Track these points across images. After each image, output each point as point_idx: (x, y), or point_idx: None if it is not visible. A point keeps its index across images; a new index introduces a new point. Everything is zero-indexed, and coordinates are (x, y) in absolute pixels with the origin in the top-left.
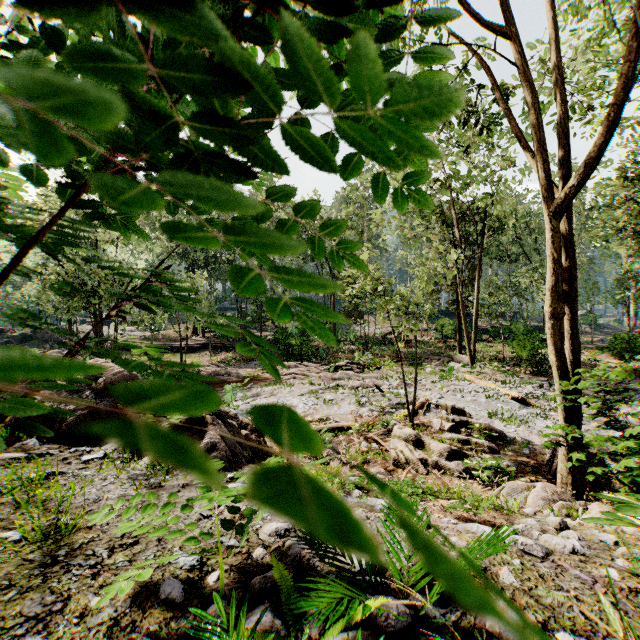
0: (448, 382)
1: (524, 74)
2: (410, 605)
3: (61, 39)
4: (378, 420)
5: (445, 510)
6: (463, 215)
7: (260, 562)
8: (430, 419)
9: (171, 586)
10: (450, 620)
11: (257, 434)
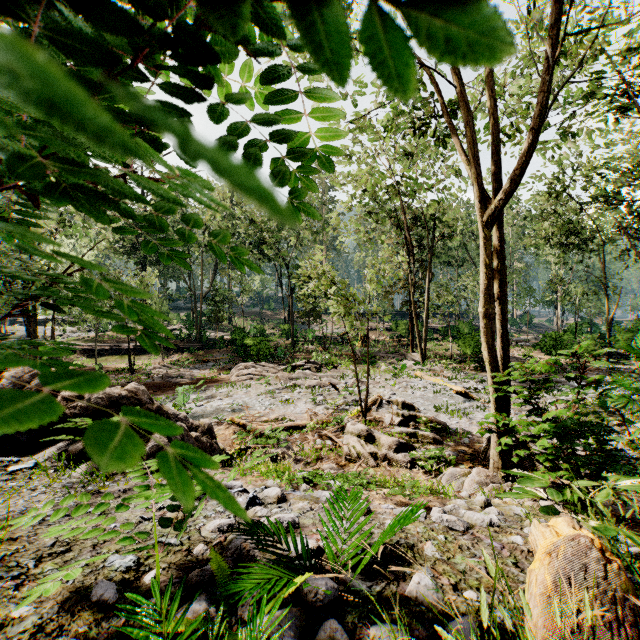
0: (400, 379)
1: (461, 94)
2: (341, 582)
3: None
4: (332, 417)
5: (386, 497)
6: (415, 220)
7: (200, 558)
8: (382, 415)
9: (104, 588)
10: (375, 591)
11: (209, 436)
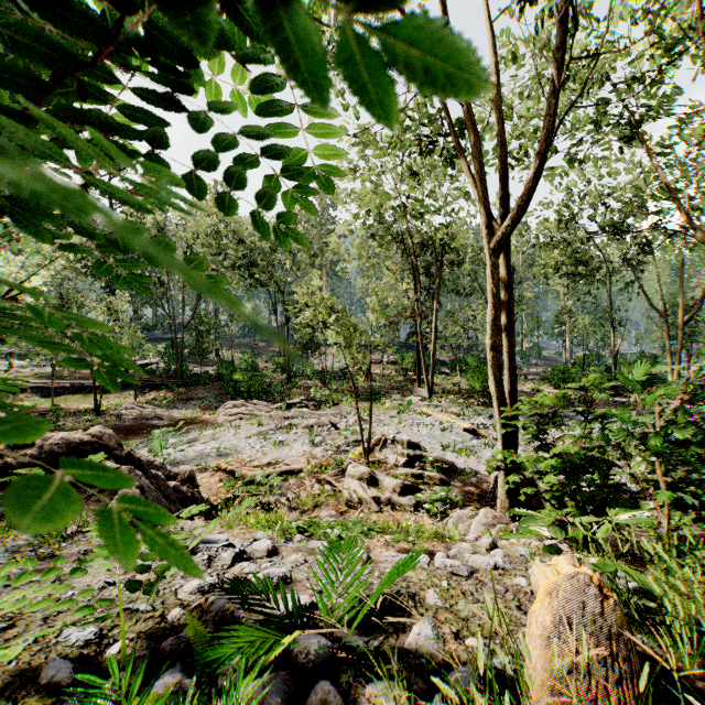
0: (406, 416)
1: (467, 113)
2: (336, 639)
3: None
4: (332, 460)
5: (388, 545)
6: (422, 245)
7: (176, 624)
8: (386, 455)
9: (56, 667)
10: (372, 646)
11: (190, 485)
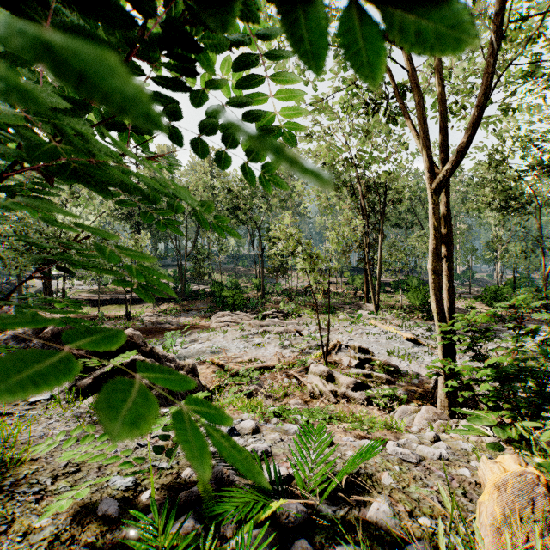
0: (357, 327)
1: (411, 77)
2: (309, 506)
3: None
4: (298, 359)
5: (346, 431)
6: (369, 188)
7: (188, 480)
8: (341, 358)
9: (108, 504)
10: (339, 515)
11: (193, 374)
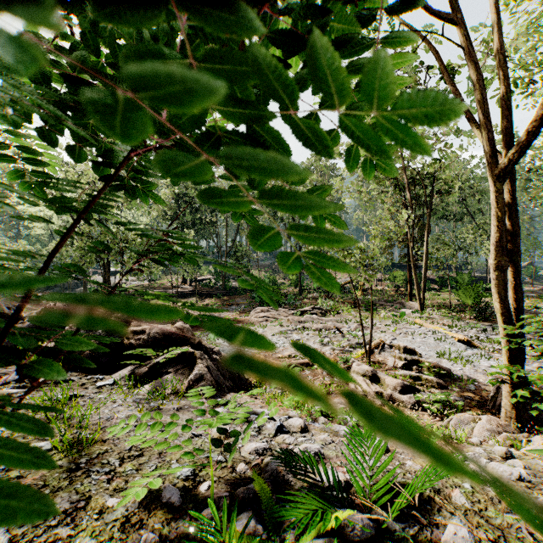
0: (400, 325)
1: (471, 54)
2: (373, 519)
3: (94, 44)
4: (339, 357)
5: None
6: (413, 180)
7: (243, 475)
8: (384, 357)
9: (170, 492)
10: (409, 534)
11: None
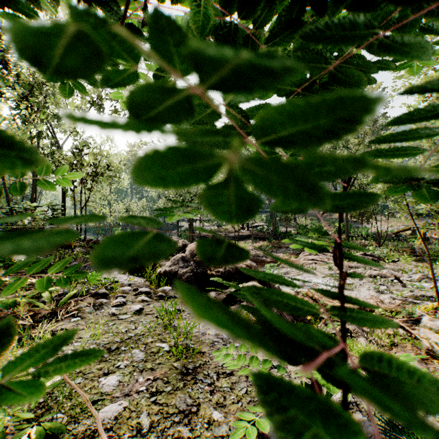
0: None
1: None
2: None
3: None
4: (403, 308)
5: None
6: None
7: None
8: None
9: None
10: None
11: None
